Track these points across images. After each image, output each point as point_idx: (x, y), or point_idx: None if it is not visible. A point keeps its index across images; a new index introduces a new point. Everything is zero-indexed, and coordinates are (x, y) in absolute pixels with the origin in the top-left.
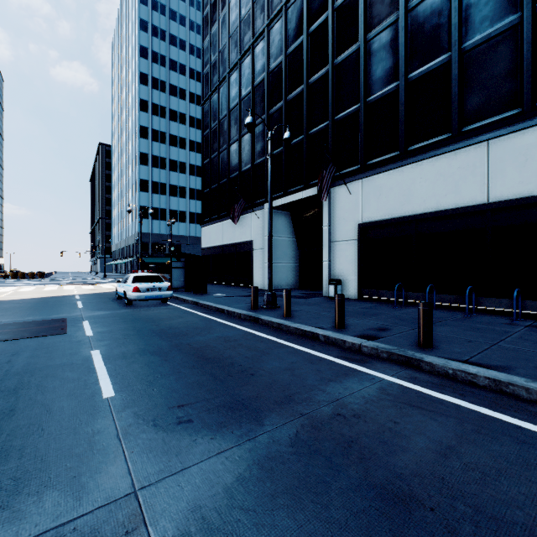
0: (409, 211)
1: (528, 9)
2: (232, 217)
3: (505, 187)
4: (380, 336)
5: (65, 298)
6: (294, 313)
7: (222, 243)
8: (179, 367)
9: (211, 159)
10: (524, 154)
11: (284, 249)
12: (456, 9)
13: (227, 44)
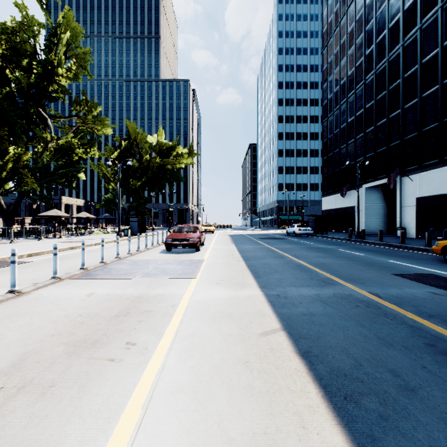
0: (443, 191)
1: None
2: (341, 194)
3: None
4: (391, 242)
5: (266, 234)
6: (367, 239)
7: (335, 207)
8: (325, 243)
9: (328, 156)
10: None
11: (376, 210)
12: None
13: (339, 90)
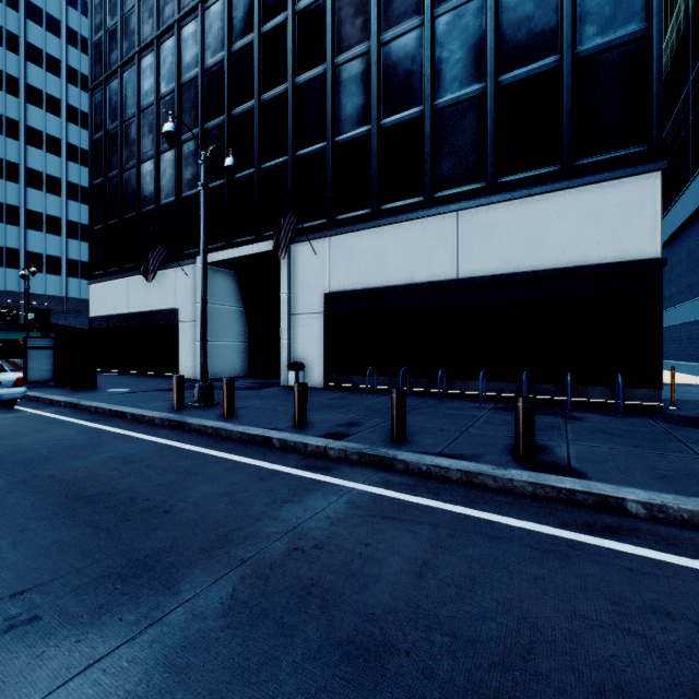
0: (382, 282)
1: (491, 82)
2: (143, 272)
3: (472, 263)
4: (350, 434)
5: None
6: (239, 411)
7: (128, 311)
8: (23, 520)
9: (106, 178)
10: (488, 231)
11: (226, 322)
12: (428, 59)
13: (136, 8)
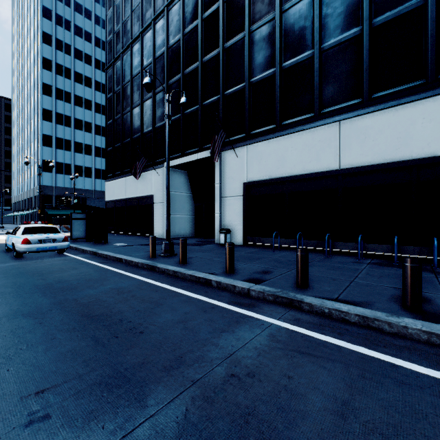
0: (283, 174)
1: (366, 24)
2: (133, 173)
3: (351, 157)
4: (265, 279)
5: None
6: (189, 260)
7: (125, 197)
8: (54, 331)
9: (114, 119)
10: (364, 133)
11: (181, 203)
12: (317, 16)
13: (130, 16)
